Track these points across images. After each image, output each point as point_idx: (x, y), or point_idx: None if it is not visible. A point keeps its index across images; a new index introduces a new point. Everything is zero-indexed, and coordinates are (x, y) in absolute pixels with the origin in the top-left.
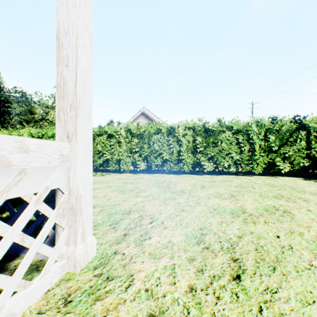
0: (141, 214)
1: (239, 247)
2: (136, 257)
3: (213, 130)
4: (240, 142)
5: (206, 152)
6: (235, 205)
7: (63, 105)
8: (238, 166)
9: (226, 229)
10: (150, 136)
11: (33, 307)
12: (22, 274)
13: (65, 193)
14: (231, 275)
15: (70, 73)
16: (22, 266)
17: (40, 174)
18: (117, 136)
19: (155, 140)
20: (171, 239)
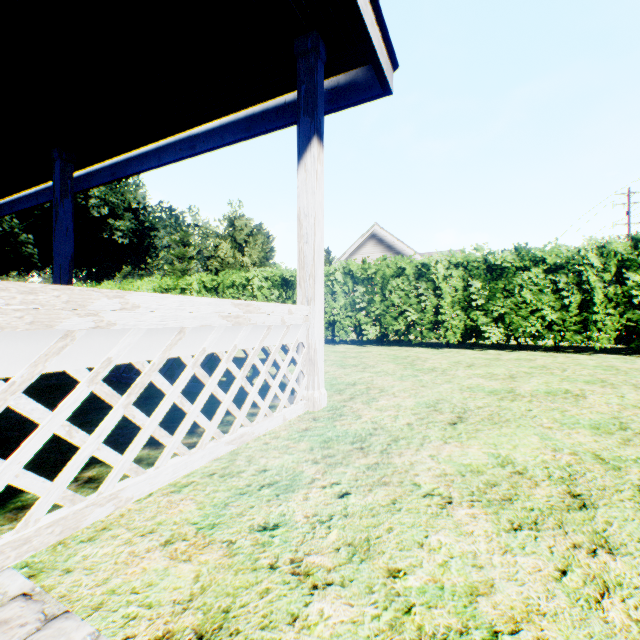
0: (368, 386)
1: (472, 412)
2: (363, 409)
3: (503, 266)
4: (560, 288)
5: (490, 308)
6: (503, 386)
7: (303, 275)
8: (557, 334)
9: (469, 402)
10: (385, 282)
11: (294, 419)
12: (287, 395)
13: (305, 347)
14: (448, 422)
15: (309, 248)
16: (287, 390)
17: (294, 330)
18: (329, 283)
19: (394, 289)
20: (399, 403)
